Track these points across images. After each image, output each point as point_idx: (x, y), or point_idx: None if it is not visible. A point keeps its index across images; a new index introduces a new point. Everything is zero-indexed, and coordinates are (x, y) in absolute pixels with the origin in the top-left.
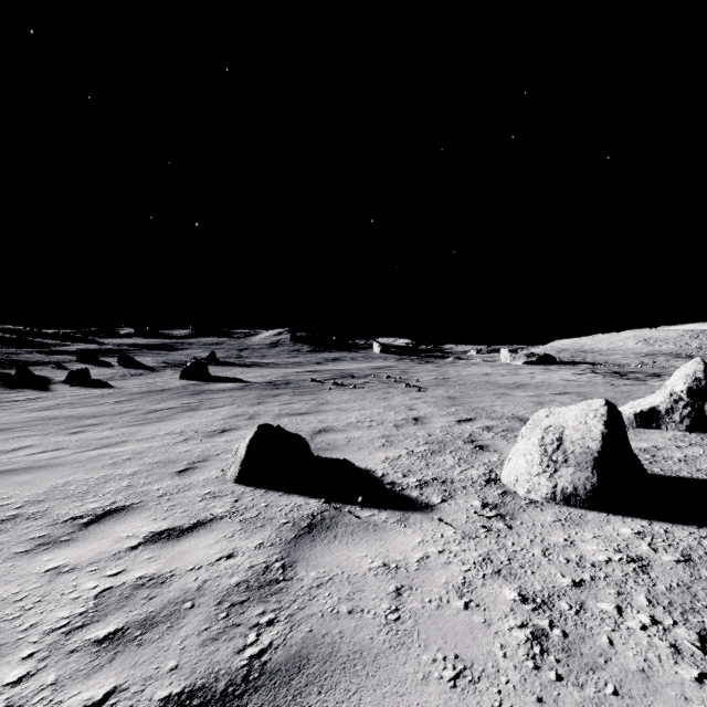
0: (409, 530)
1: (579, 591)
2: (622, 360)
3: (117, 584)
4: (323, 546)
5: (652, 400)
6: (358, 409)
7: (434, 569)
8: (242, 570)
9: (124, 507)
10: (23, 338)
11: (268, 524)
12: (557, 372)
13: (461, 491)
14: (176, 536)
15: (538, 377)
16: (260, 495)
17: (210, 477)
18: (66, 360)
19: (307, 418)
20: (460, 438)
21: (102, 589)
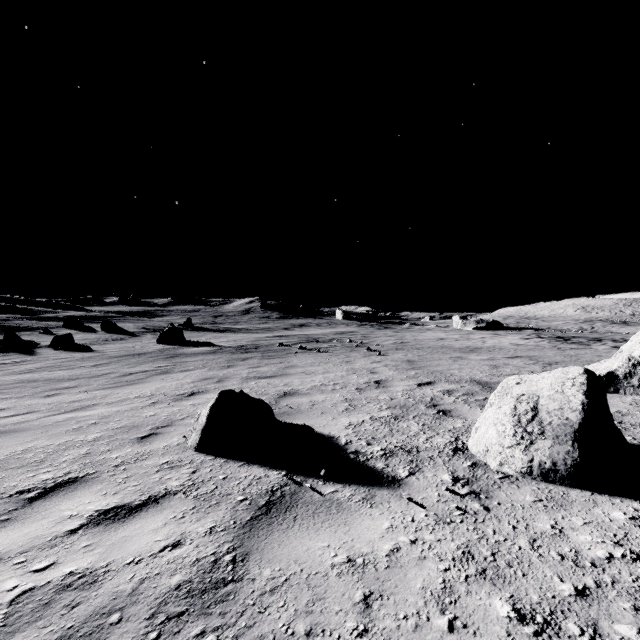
0: (376, 512)
1: (586, 604)
2: (563, 326)
3: (40, 584)
4: (280, 532)
5: (608, 364)
6: (322, 372)
7: (407, 567)
8: (186, 565)
9: (76, 479)
10: (15, 306)
11: (224, 501)
12: (505, 337)
13: (428, 461)
14: (122, 516)
15: (489, 341)
16: (219, 465)
17: (171, 444)
18: (54, 326)
19: (273, 381)
20: (422, 402)
21: (21, 591)
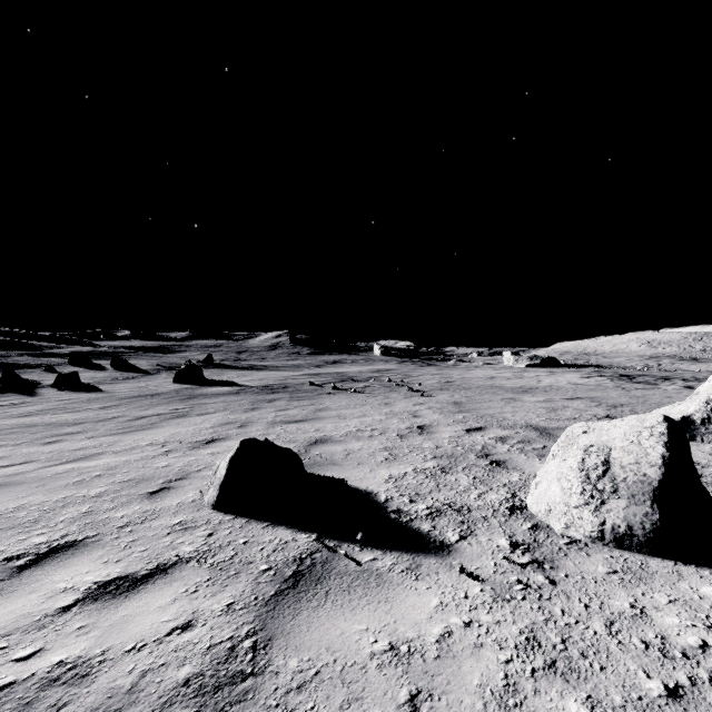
0: (422, 585)
1: (681, 709)
2: (626, 363)
3: (22, 677)
4: (310, 610)
5: (683, 408)
6: (358, 416)
7: (461, 657)
8: (198, 653)
9: (74, 543)
10: (15, 340)
11: (244, 571)
12: (563, 375)
13: (481, 523)
14: (125, 589)
15: (545, 380)
16: (239, 526)
17: (185, 501)
18: (58, 363)
19: (303, 426)
20: (471, 451)
21: None
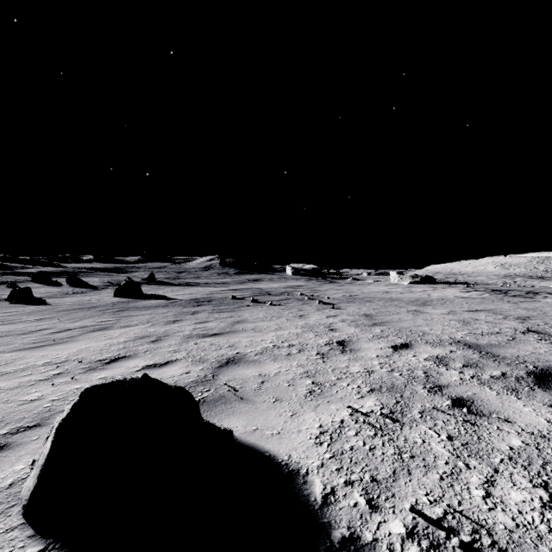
0: None
1: None
2: (488, 280)
3: None
4: None
5: None
6: (274, 329)
7: None
8: None
9: None
10: None
11: None
12: (445, 290)
13: None
14: None
15: (433, 294)
16: None
17: None
18: (23, 280)
19: (218, 340)
20: (414, 379)
21: None
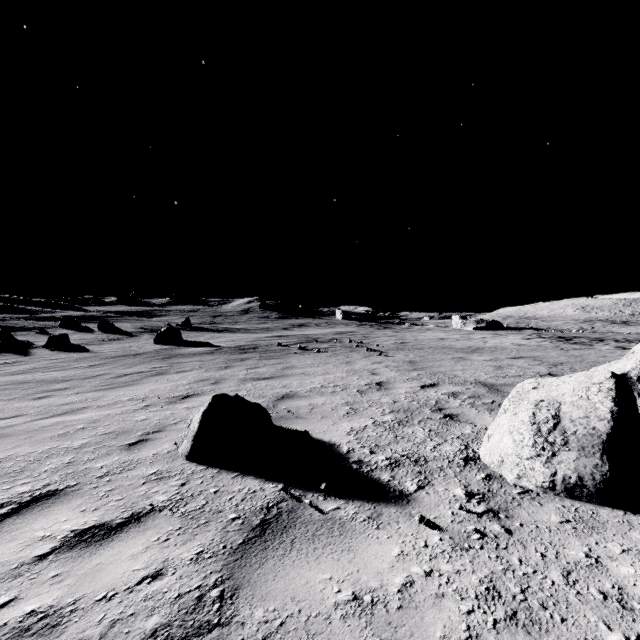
0: (383, 534)
1: None
2: (563, 326)
3: None
4: (276, 559)
5: (620, 366)
6: (322, 373)
7: (424, 608)
8: (166, 603)
9: (55, 492)
10: (12, 306)
11: (214, 520)
12: (506, 337)
13: (438, 473)
14: (100, 538)
15: (490, 341)
16: (211, 476)
17: (161, 452)
18: (50, 326)
19: (271, 382)
20: (426, 405)
21: None
